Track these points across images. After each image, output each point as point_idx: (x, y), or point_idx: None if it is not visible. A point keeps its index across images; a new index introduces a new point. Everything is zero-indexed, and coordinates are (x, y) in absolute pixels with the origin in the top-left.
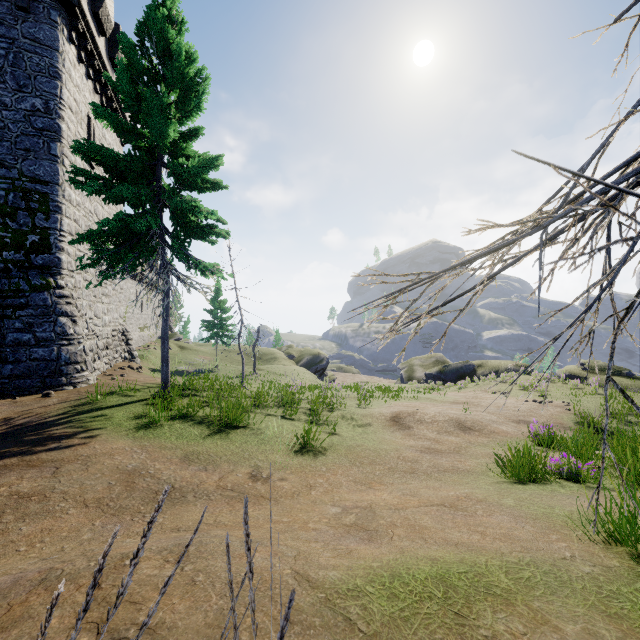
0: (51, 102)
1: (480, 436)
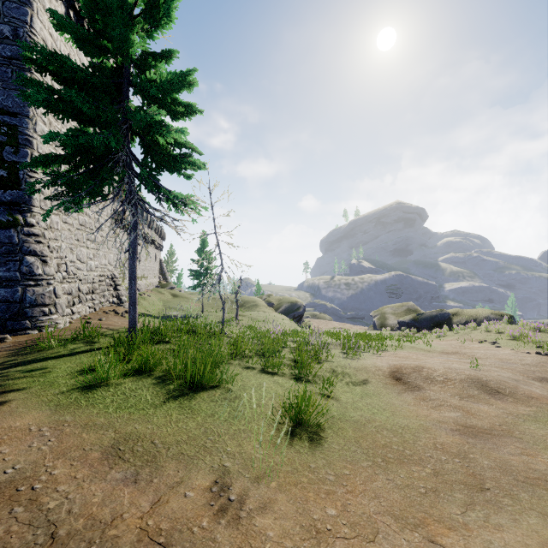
0: (20, 29)
1: (517, 403)
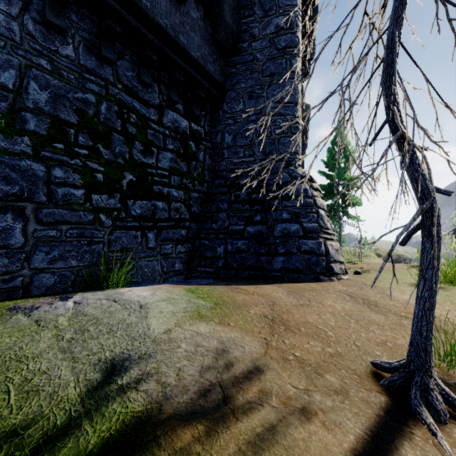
0: None
1: None
